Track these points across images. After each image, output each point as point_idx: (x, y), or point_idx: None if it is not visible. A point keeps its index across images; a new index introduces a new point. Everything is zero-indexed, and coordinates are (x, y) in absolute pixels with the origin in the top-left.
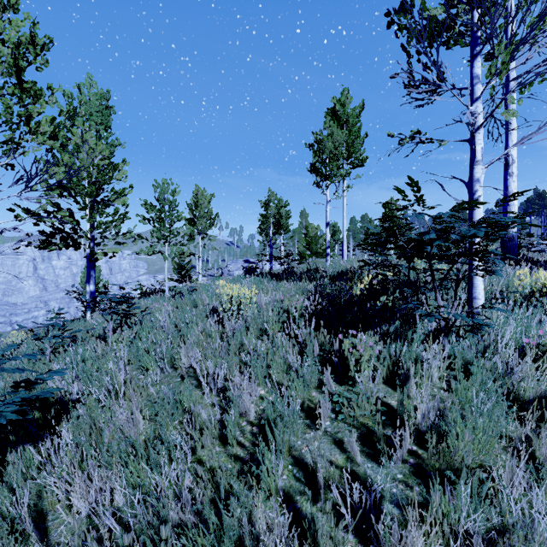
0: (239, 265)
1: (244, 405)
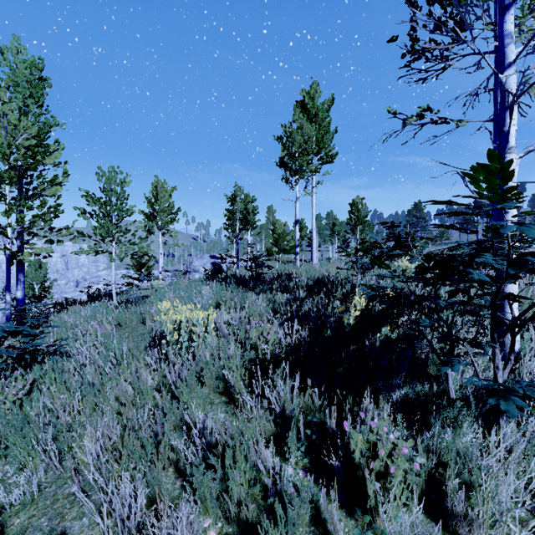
0: (205, 261)
1: None
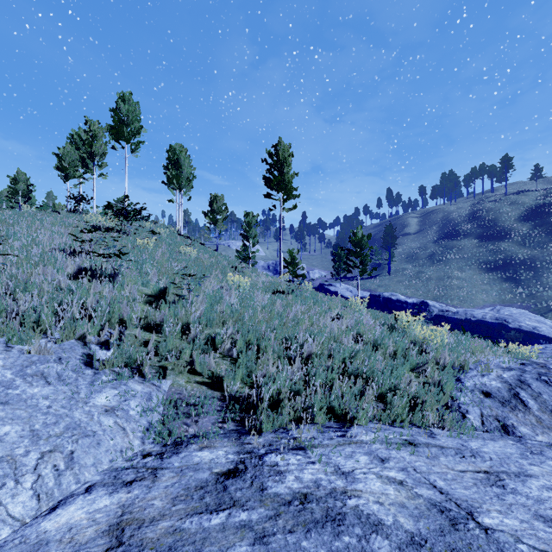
0: None
1: None
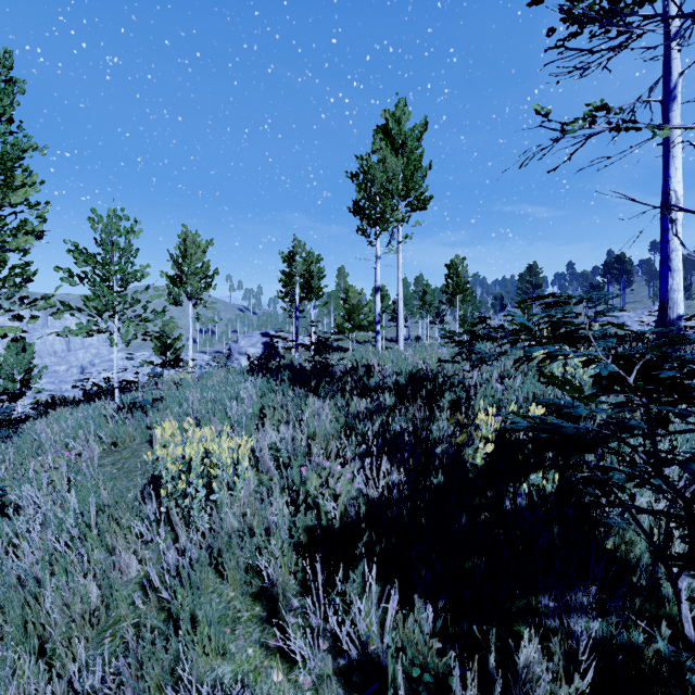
0: (255, 340)
1: None
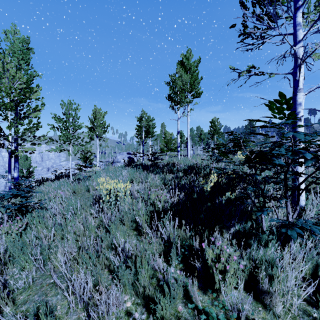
0: (124, 156)
1: None
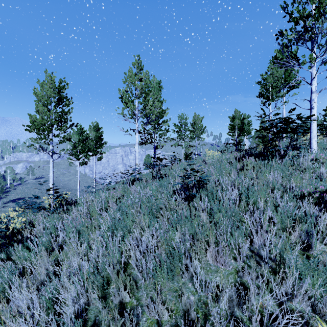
0: None
1: (212, 174)
